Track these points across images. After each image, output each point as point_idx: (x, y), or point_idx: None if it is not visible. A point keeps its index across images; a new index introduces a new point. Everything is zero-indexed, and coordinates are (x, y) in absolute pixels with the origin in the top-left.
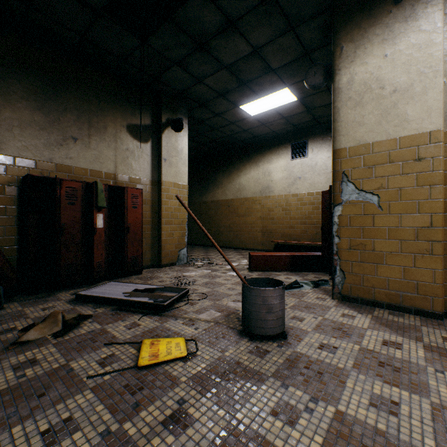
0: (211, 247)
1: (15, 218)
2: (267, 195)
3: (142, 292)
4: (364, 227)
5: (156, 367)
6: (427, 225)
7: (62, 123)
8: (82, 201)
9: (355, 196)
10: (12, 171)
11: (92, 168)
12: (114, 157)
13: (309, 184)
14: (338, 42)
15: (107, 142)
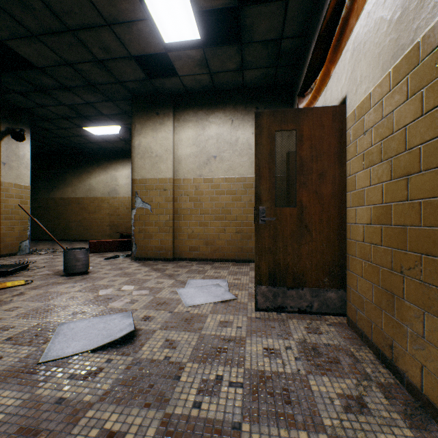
0: (60, 241)
1: None
2: (114, 196)
3: None
4: (145, 221)
5: (6, 289)
6: (168, 220)
7: None
8: None
9: (142, 205)
10: None
11: None
12: None
13: None
14: (134, 122)
15: None
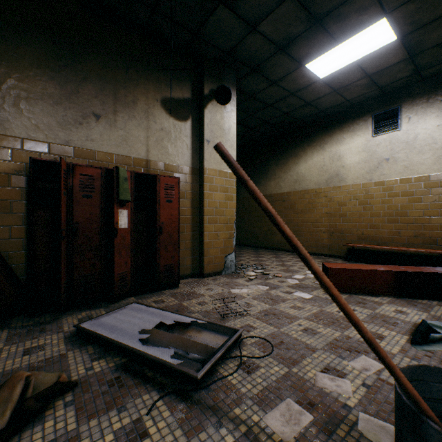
0: (262, 249)
1: (22, 216)
2: (335, 185)
3: (171, 326)
4: None
5: None
6: None
7: (81, 96)
8: (100, 193)
9: None
10: (19, 156)
11: (118, 153)
12: (145, 139)
13: (403, 167)
14: None
15: (137, 120)
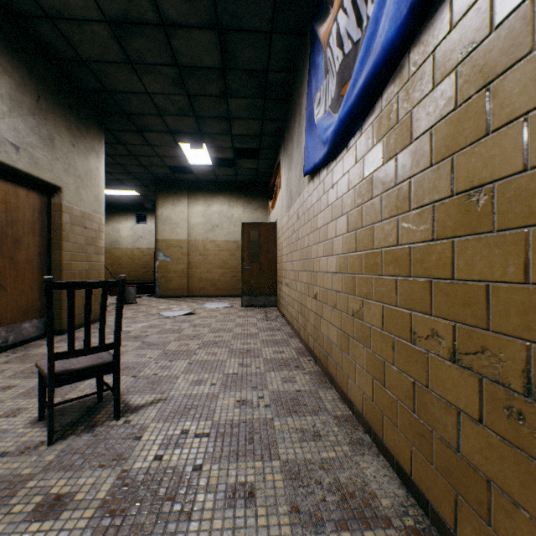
0: None
1: None
2: (116, 246)
3: None
4: (167, 269)
5: None
6: (184, 268)
7: None
8: None
9: (164, 258)
10: None
11: None
12: None
13: (149, 242)
14: (158, 197)
15: None
